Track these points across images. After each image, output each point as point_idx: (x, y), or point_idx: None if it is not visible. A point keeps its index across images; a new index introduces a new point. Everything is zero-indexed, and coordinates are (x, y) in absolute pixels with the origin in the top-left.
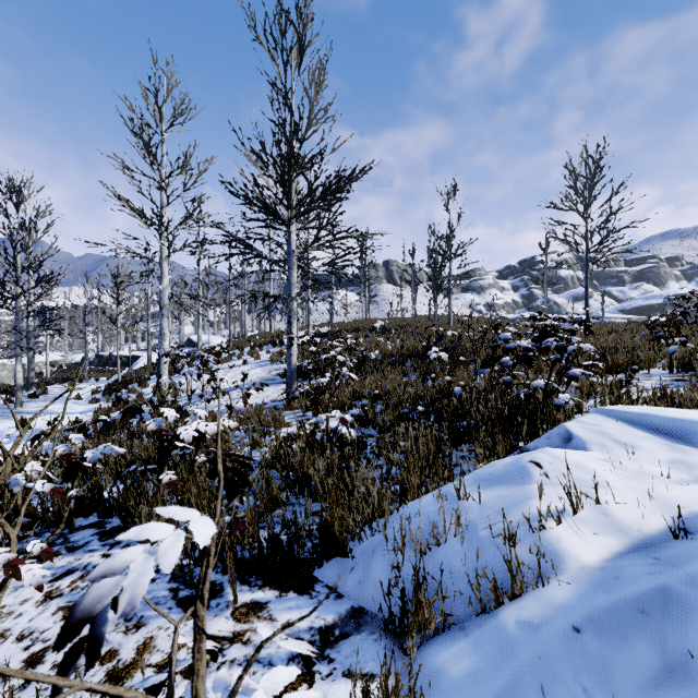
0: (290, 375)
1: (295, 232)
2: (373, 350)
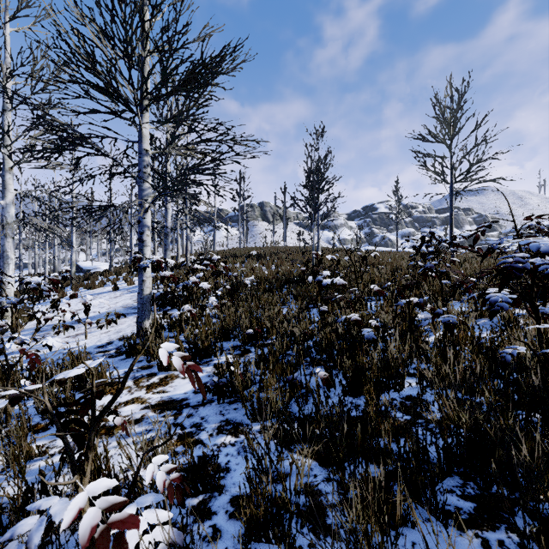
0: (141, 307)
1: (148, 127)
2: (249, 275)
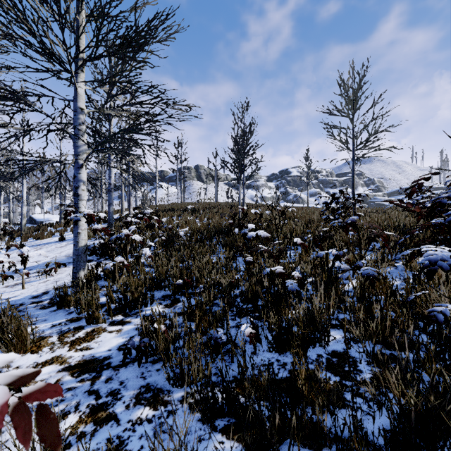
0: (76, 258)
1: (83, 87)
2: (184, 227)
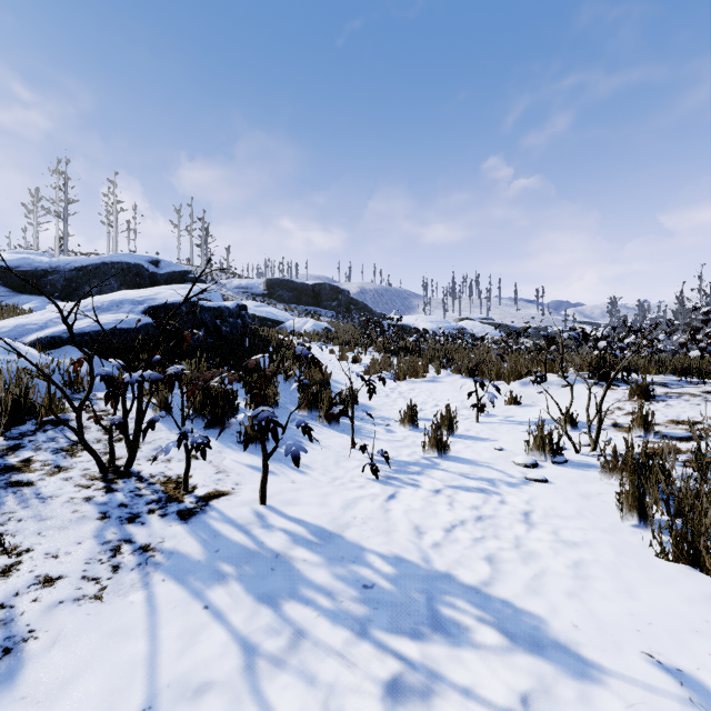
0: None
1: None
2: None
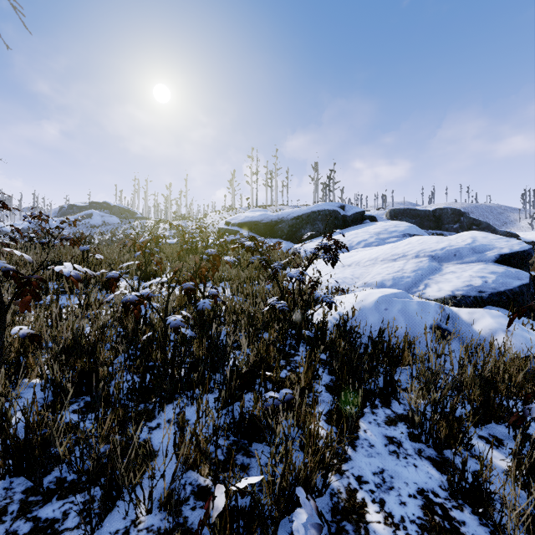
0: None
1: None
2: None
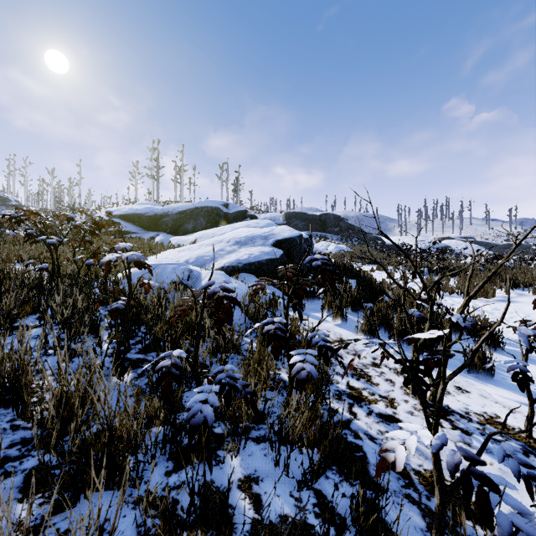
0: None
1: None
2: None
